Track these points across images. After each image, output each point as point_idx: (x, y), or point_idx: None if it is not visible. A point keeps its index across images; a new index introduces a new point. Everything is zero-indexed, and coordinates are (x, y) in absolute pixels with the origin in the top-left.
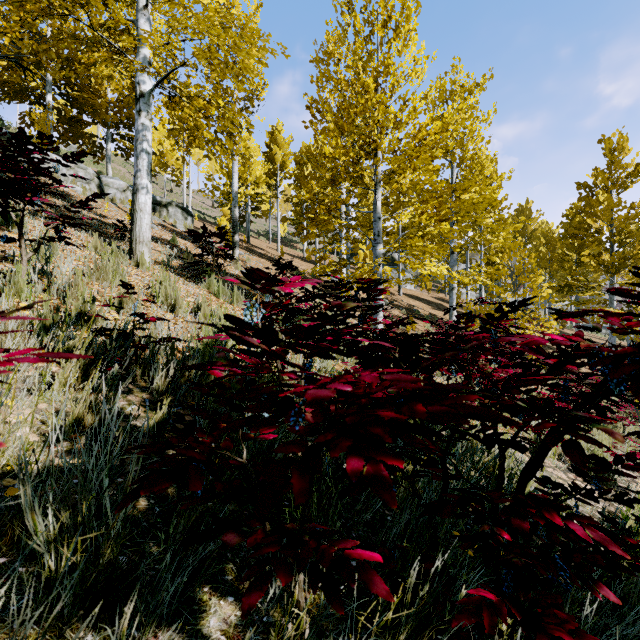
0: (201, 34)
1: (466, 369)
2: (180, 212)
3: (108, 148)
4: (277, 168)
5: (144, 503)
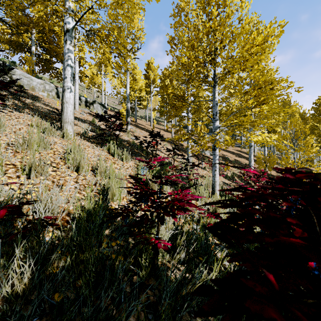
0: None
1: None
2: (99, 106)
3: None
4: (151, 82)
5: None
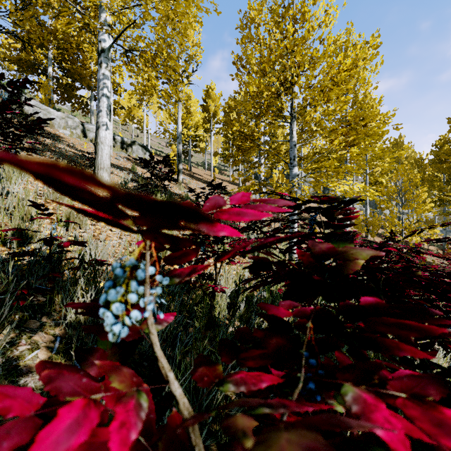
0: None
1: None
2: (141, 149)
3: (91, 105)
4: (211, 116)
5: None
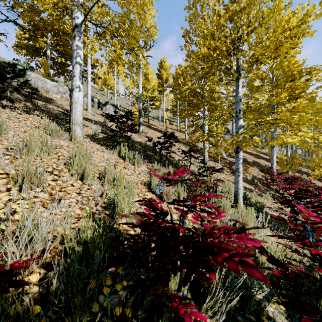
0: None
1: None
2: (112, 107)
3: None
4: (163, 82)
5: None
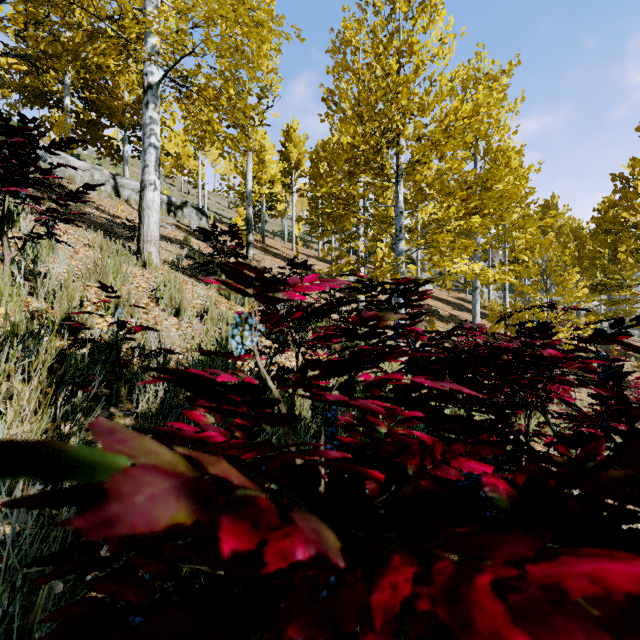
0: (211, 20)
1: (511, 384)
2: (195, 212)
3: (125, 150)
4: (292, 167)
5: (98, 595)
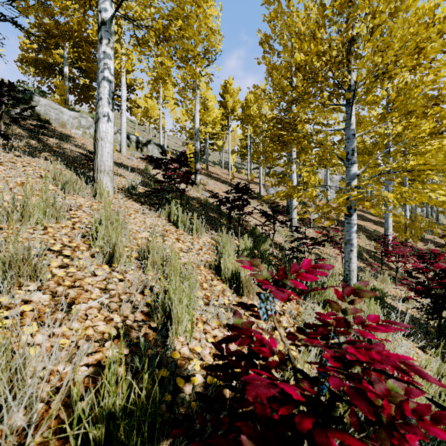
0: None
1: None
2: (156, 148)
3: None
4: (228, 112)
5: None
